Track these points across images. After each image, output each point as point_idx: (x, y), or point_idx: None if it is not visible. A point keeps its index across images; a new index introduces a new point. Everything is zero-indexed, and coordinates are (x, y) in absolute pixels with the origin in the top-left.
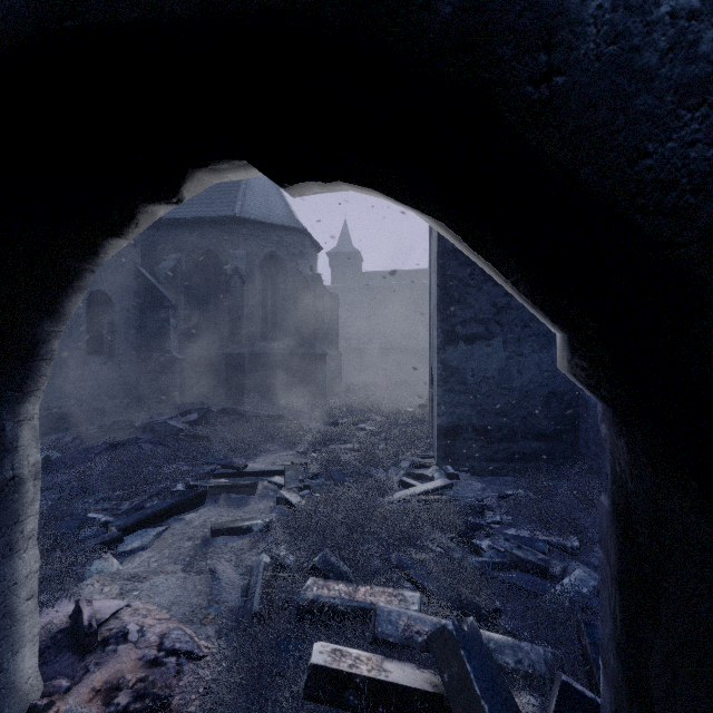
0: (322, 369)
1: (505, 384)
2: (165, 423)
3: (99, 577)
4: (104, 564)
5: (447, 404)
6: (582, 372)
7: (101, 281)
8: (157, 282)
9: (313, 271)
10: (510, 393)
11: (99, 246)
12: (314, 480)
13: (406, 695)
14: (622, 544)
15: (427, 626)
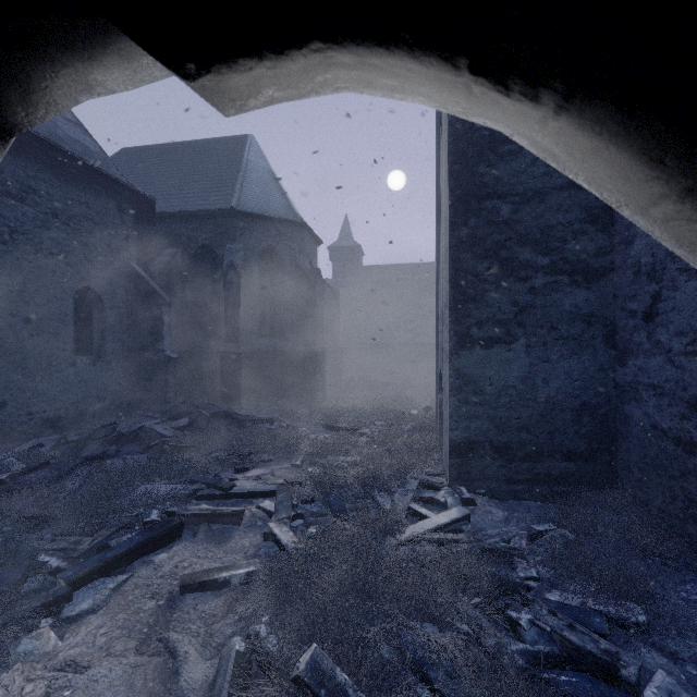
0: (322, 367)
1: (528, 395)
2: (150, 432)
3: (24, 666)
4: (34, 643)
5: (461, 417)
6: None
7: (90, 277)
8: (151, 278)
9: (313, 265)
10: (535, 405)
11: None
12: (309, 505)
13: None
14: None
15: None
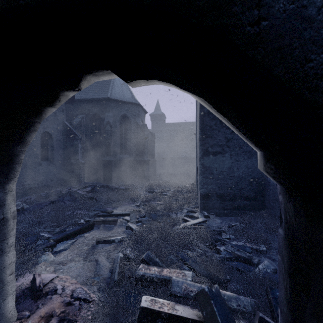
0: (147, 167)
1: (231, 174)
2: (76, 192)
3: (44, 263)
4: (47, 257)
5: (204, 183)
6: (271, 171)
7: (47, 127)
8: (72, 128)
9: (143, 122)
10: (233, 178)
11: (42, 111)
12: (143, 218)
13: (185, 321)
14: (290, 254)
15: (195, 288)
